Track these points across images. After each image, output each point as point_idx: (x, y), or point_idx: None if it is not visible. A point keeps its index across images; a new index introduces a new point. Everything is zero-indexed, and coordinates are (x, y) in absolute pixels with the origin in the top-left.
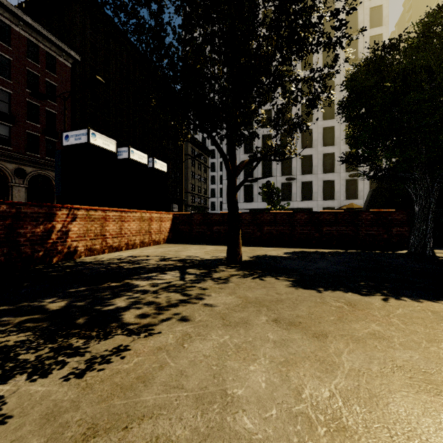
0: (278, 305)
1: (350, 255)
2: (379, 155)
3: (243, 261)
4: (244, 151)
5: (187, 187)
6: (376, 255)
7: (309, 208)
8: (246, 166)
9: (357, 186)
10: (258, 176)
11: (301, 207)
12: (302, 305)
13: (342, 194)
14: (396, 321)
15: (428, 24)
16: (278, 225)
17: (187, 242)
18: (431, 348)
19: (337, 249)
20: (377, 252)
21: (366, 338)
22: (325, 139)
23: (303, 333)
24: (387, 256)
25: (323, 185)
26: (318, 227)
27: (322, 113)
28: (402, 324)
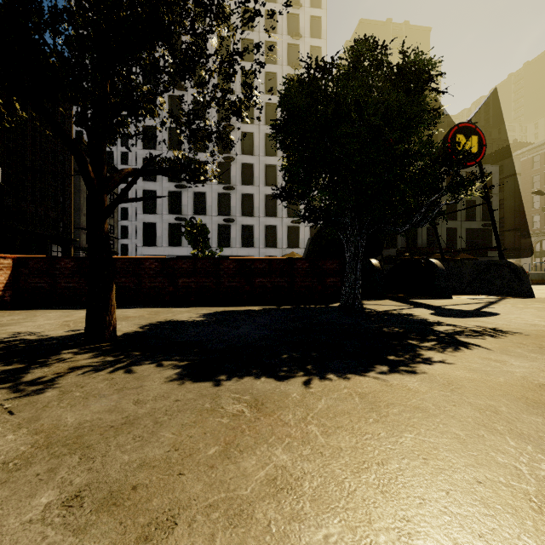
0: (117, 438)
1: (283, 312)
2: (313, 192)
3: (121, 336)
4: (169, 179)
5: (79, 220)
6: (310, 311)
7: (250, 256)
8: (172, 198)
9: (299, 234)
10: (188, 213)
11: (241, 255)
12: (170, 426)
13: (285, 242)
14: (314, 430)
15: (357, 52)
16: (199, 276)
17: (45, 306)
18: (358, 492)
19: (270, 305)
20: (312, 306)
21: (256, 501)
22: (267, 178)
23: (118, 535)
24: (321, 311)
25: (265, 231)
26: (249, 278)
27: (265, 147)
28: (322, 436)
